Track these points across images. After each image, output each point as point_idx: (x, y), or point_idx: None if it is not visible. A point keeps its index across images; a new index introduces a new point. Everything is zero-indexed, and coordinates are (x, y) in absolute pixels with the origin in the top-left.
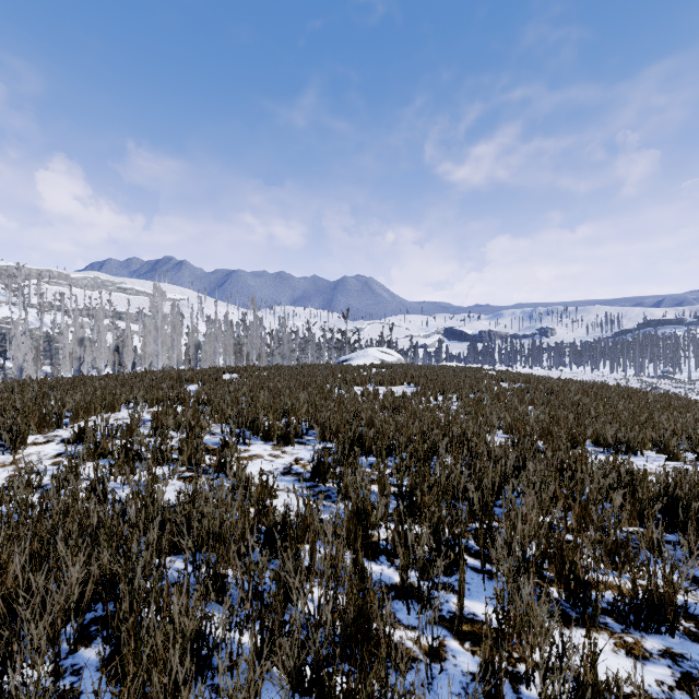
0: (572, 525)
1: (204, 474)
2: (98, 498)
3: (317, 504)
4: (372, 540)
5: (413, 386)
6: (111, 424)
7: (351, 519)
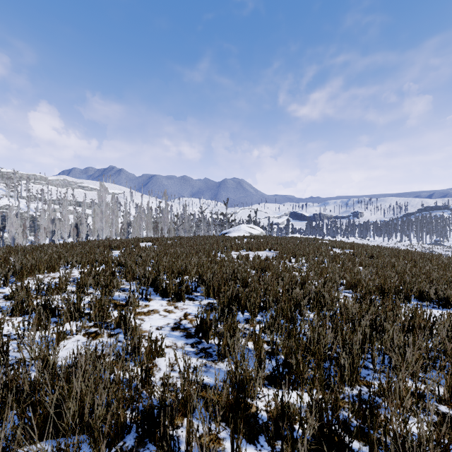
0: (444, 396)
1: (107, 329)
2: (3, 359)
3: (196, 375)
4: (251, 411)
5: (273, 251)
6: (43, 283)
7: (229, 384)
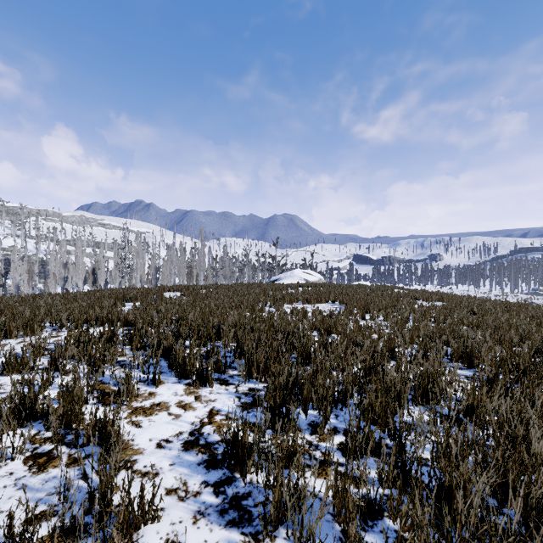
0: None
1: (71, 447)
2: None
3: None
4: None
5: (337, 303)
6: None
7: None
